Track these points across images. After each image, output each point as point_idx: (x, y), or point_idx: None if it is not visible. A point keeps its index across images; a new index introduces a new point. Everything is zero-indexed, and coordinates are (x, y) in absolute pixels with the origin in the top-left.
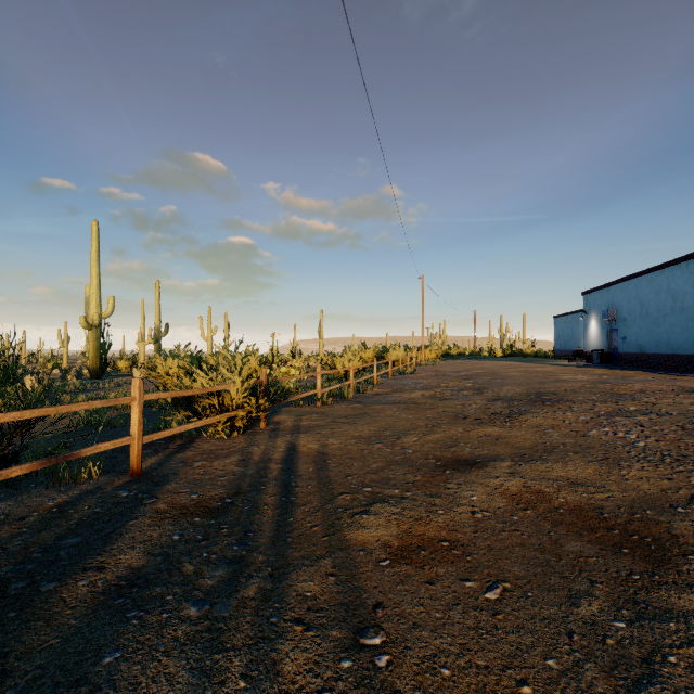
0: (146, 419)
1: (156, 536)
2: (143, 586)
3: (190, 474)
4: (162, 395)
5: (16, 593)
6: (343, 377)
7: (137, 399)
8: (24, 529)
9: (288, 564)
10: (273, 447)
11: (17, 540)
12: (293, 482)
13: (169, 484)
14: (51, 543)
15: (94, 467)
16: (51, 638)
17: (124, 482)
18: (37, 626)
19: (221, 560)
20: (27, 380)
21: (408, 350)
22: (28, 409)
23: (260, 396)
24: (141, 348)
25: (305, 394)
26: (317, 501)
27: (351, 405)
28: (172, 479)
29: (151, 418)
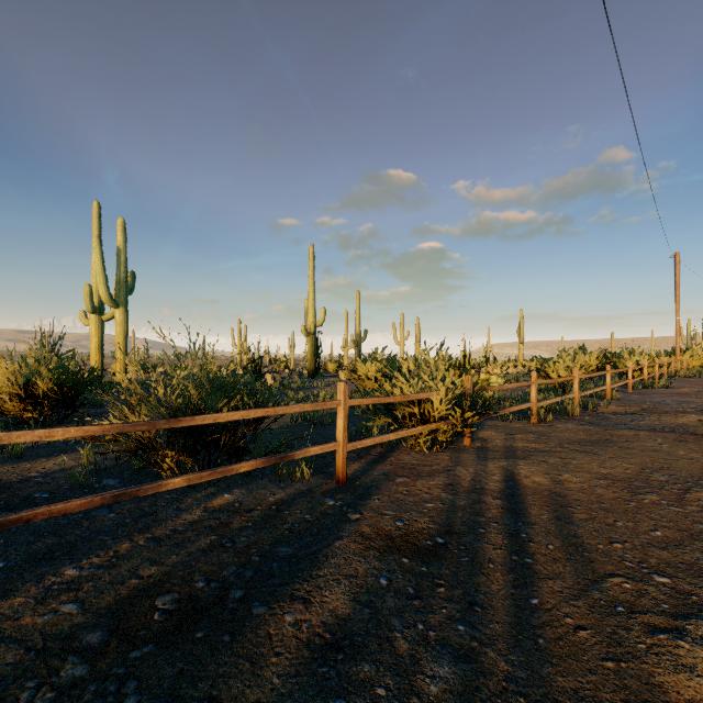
0: (350, 419)
1: (361, 572)
2: (349, 653)
3: (392, 491)
4: (364, 401)
5: (233, 607)
6: (557, 388)
7: (342, 404)
8: (249, 523)
9: (553, 699)
10: (485, 472)
11: (243, 535)
12: (522, 531)
13: (372, 499)
14: (267, 548)
15: (307, 465)
16: (253, 697)
17: (330, 487)
18: (244, 667)
19: (443, 645)
20: (267, 377)
21: (652, 356)
22: (257, 406)
23: (466, 408)
24: (345, 352)
25: (516, 407)
26: (570, 577)
27: (581, 425)
28: (375, 494)
29: (353, 419)
